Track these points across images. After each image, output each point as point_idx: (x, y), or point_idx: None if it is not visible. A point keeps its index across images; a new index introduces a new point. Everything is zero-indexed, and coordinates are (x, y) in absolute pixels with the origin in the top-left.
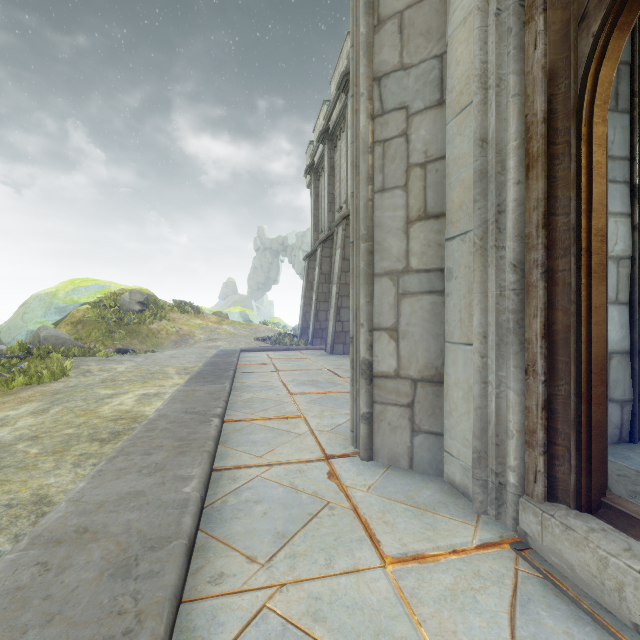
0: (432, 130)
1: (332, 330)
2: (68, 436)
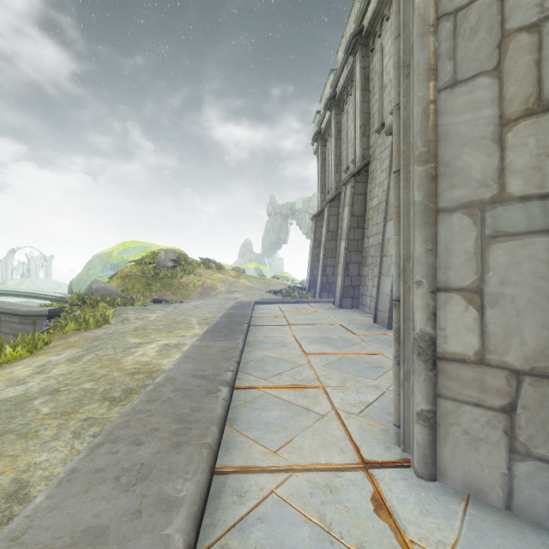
0: None
1: (341, 284)
2: (84, 392)
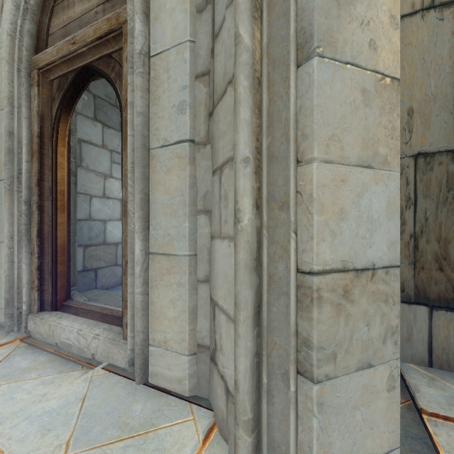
0: None
1: None
2: None
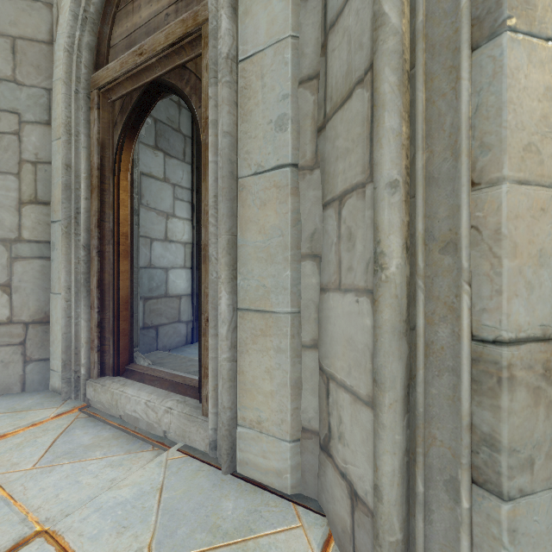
0: (42, 140)
1: None
2: None
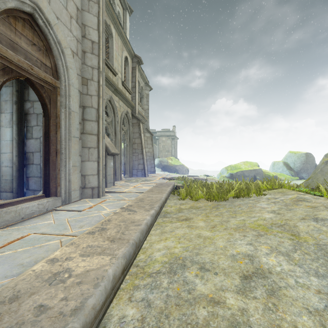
0: None
1: None
2: None
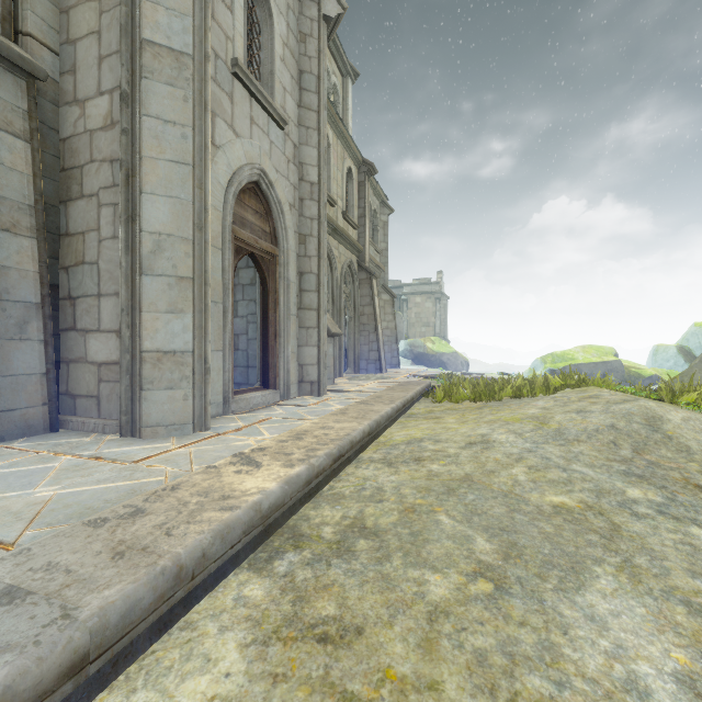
0: None
1: None
2: (425, 556)
